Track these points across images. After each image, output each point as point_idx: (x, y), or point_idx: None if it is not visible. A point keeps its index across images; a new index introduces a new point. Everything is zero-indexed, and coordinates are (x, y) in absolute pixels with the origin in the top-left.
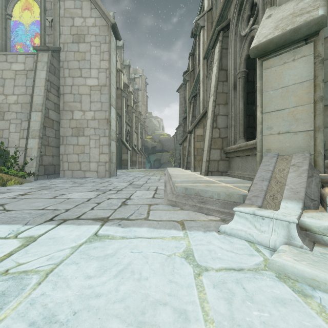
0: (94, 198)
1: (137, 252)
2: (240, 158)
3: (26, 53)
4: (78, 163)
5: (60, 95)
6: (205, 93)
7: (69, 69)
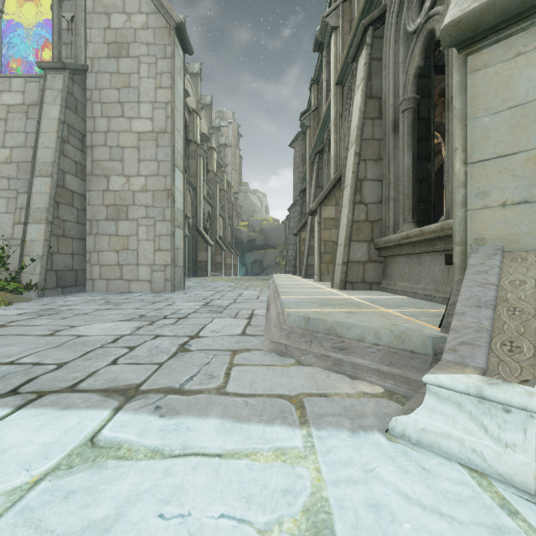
0: (129, 334)
1: (176, 518)
2: (406, 258)
3: (26, 75)
4: (118, 267)
5: (87, 148)
6: (338, 144)
7: (103, 104)
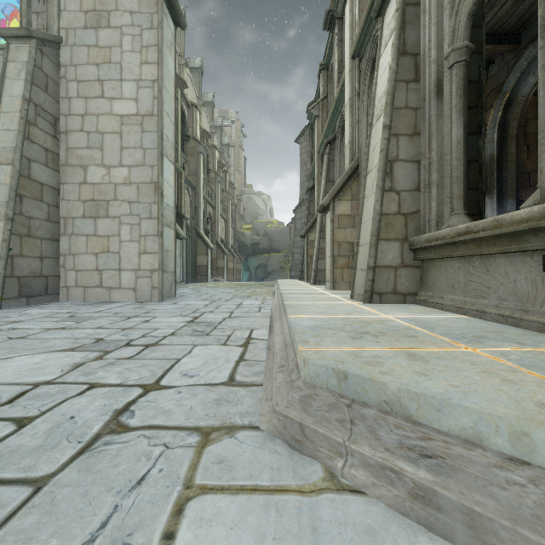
0: (48, 383)
1: None
2: (460, 262)
3: None
4: (97, 273)
5: (60, 133)
6: (355, 128)
7: (79, 82)
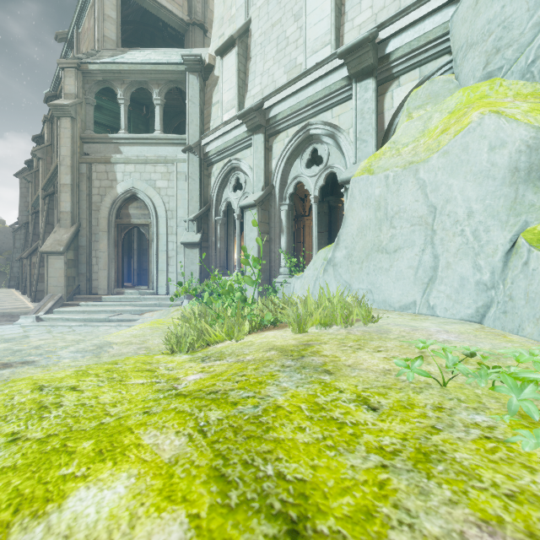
0: None
1: None
2: None
3: None
4: None
5: None
6: None
7: None
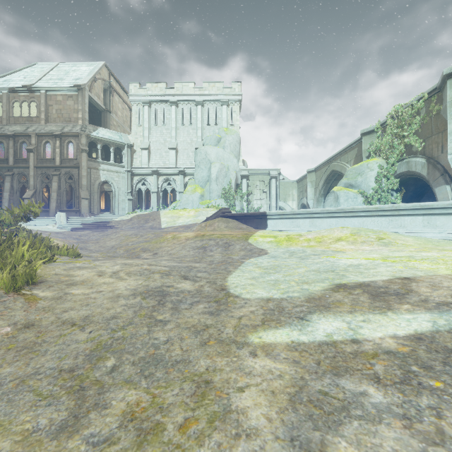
0: None
1: None
2: (68, 212)
3: None
4: None
5: None
6: (35, 182)
7: None
